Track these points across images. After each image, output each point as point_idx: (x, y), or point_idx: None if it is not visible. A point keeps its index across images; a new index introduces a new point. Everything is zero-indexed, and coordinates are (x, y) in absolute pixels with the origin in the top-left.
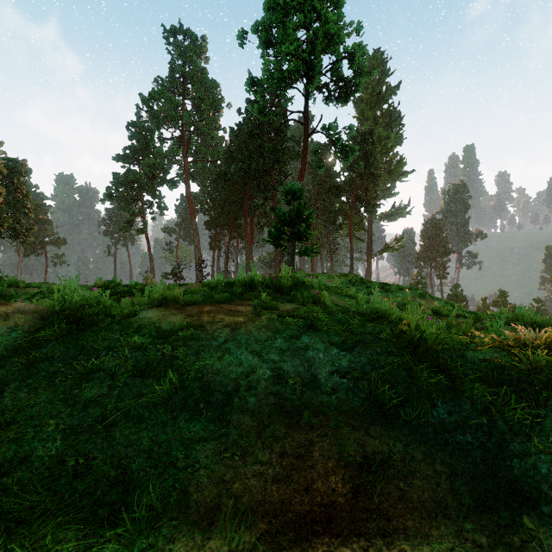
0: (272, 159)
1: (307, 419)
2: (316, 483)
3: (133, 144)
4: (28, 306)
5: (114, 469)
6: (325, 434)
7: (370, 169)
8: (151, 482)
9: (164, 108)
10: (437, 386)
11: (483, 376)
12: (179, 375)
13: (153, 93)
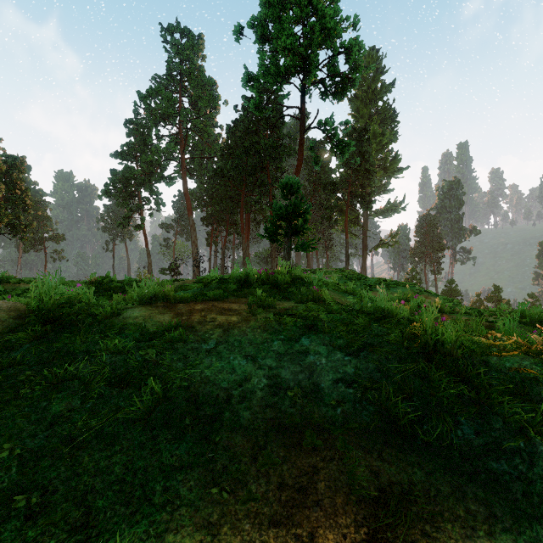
0: (269, 155)
1: (309, 439)
2: (322, 526)
3: (130, 141)
4: (5, 304)
5: (76, 507)
6: (331, 458)
7: (365, 165)
8: (119, 526)
9: (161, 105)
10: (459, 399)
11: (513, 388)
12: (163, 384)
13: (150, 90)
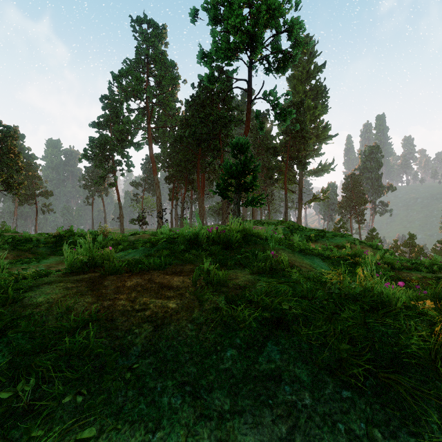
0: (220, 124)
1: None
2: None
3: (105, 113)
4: None
5: None
6: None
7: (302, 133)
8: None
9: (131, 83)
10: None
11: None
12: None
13: (122, 71)
